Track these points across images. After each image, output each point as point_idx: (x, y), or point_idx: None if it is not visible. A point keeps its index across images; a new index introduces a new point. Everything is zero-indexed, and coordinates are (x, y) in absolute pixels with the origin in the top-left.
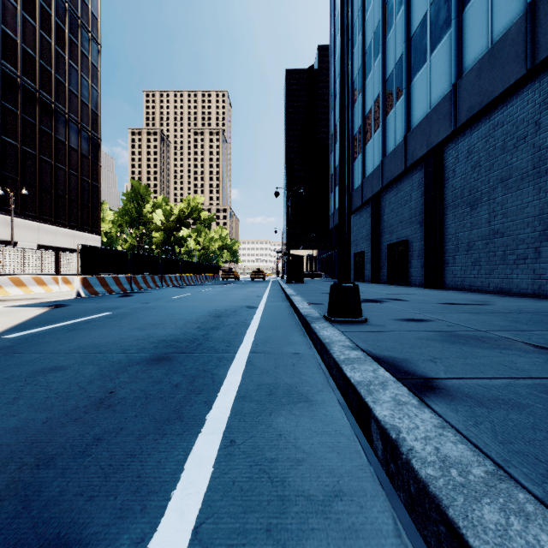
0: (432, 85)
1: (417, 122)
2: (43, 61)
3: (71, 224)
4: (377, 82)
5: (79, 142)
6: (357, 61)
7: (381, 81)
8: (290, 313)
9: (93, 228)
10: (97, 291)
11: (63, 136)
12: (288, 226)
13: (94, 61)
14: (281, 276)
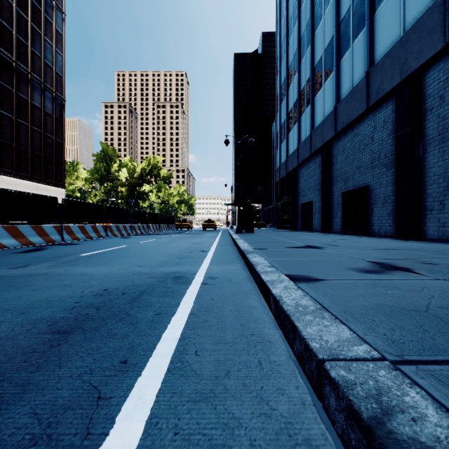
0: (408, 2)
1: (384, 52)
2: (3, 20)
3: (34, 177)
4: (328, 29)
5: (42, 101)
6: (305, 17)
7: (334, 24)
8: (258, 310)
9: (57, 181)
10: (2, 244)
11: (26, 94)
12: (239, 175)
13: (58, 27)
14: (230, 225)
